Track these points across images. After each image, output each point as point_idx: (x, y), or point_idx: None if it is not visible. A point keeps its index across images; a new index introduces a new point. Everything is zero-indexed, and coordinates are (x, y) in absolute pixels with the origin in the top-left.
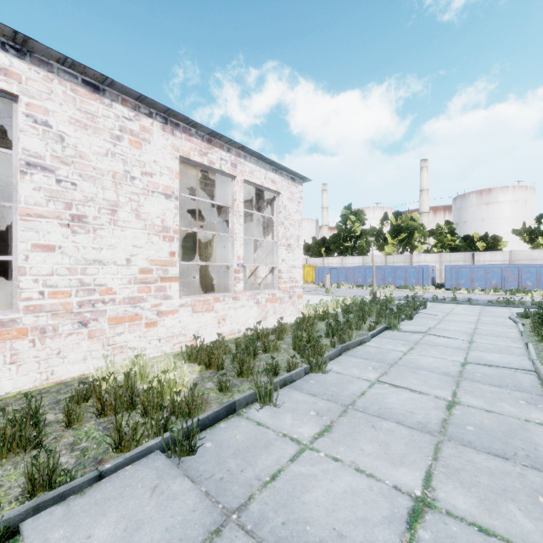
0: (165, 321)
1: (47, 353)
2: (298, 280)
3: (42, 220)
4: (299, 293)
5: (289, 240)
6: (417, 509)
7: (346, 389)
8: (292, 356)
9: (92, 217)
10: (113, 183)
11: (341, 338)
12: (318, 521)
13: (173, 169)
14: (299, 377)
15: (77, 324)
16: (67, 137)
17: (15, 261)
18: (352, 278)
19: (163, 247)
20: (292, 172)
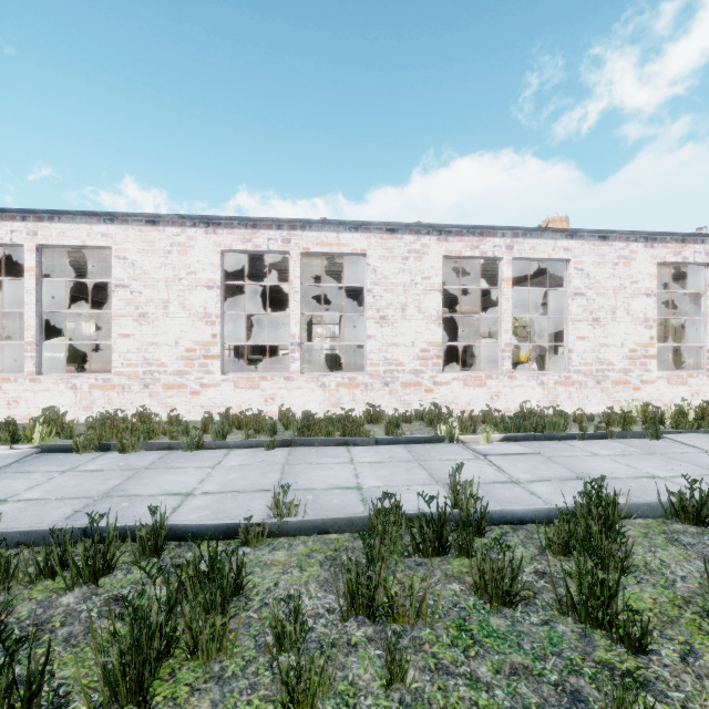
0: (646, 388)
1: (582, 396)
2: None
3: (580, 323)
4: None
5: None
6: None
7: None
8: None
9: (602, 318)
10: (613, 294)
11: None
12: None
13: (652, 273)
14: None
15: (595, 382)
16: (590, 273)
17: (567, 346)
18: None
19: (644, 333)
20: None
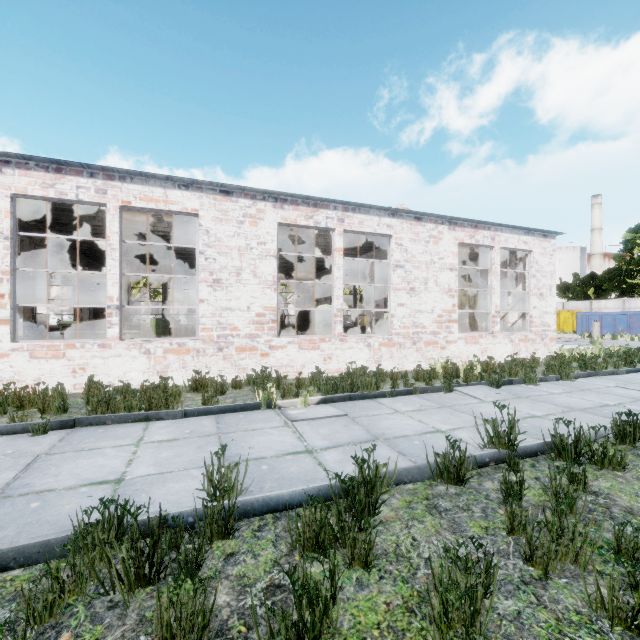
0: (450, 347)
1: (401, 356)
2: (550, 324)
3: (400, 291)
4: (551, 337)
5: (541, 290)
6: (607, 405)
7: (586, 386)
8: (546, 368)
9: (417, 288)
10: (425, 268)
11: (592, 368)
12: (559, 401)
13: (454, 252)
14: (552, 380)
15: (412, 343)
16: (408, 248)
17: (390, 311)
18: (638, 328)
19: (449, 301)
20: (544, 231)
